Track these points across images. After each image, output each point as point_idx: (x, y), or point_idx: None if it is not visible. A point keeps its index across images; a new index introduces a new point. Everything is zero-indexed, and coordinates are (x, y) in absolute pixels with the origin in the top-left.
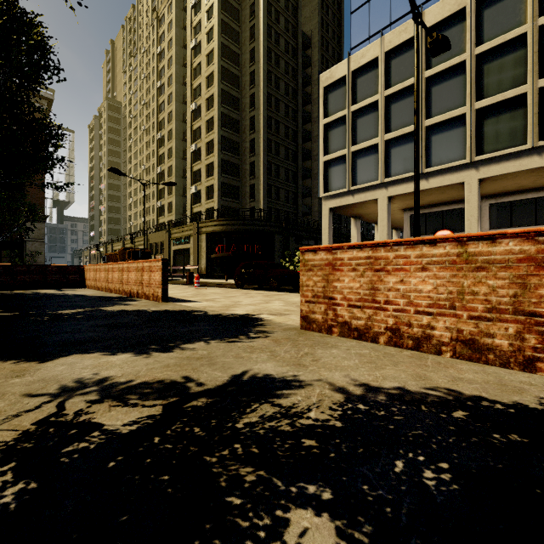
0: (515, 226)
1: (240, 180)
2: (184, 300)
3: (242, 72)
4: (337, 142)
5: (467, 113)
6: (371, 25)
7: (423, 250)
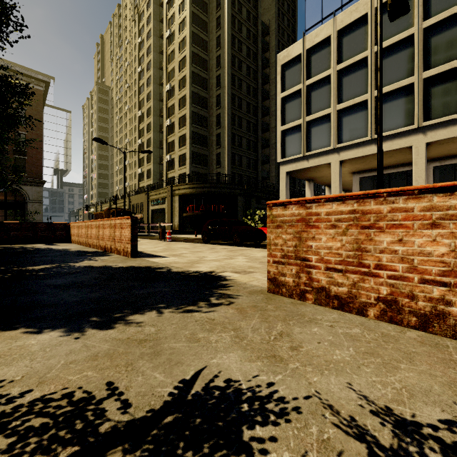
0: None
1: (208, 149)
2: (153, 255)
3: (210, 57)
4: (294, 113)
5: (415, 82)
6: (324, 9)
7: (434, 200)
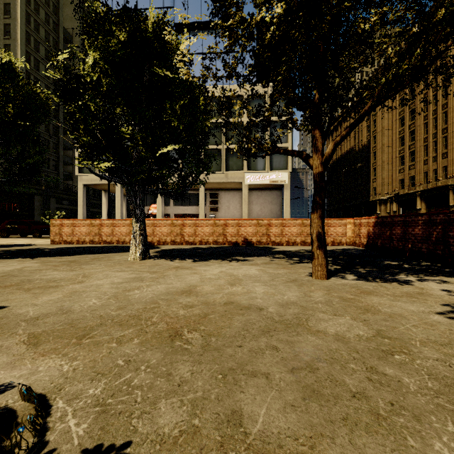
0: (183, 205)
1: None
2: None
3: None
4: None
5: None
6: None
7: (84, 222)
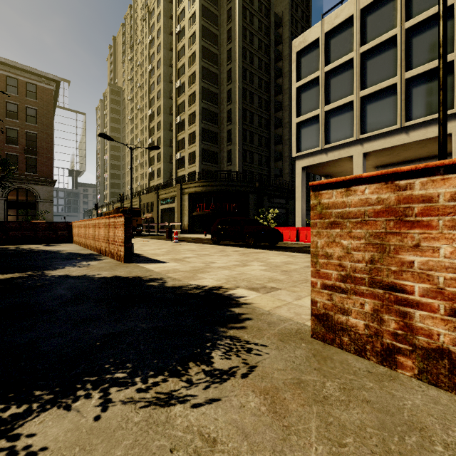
0: None
1: (219, 147)
2: (151, 259)
3: (220, 51)
4: (310, 103)
5: (455, 60)
6: None
7: None
